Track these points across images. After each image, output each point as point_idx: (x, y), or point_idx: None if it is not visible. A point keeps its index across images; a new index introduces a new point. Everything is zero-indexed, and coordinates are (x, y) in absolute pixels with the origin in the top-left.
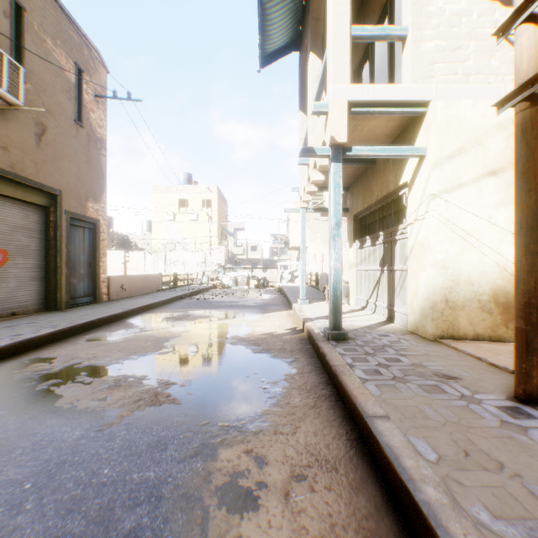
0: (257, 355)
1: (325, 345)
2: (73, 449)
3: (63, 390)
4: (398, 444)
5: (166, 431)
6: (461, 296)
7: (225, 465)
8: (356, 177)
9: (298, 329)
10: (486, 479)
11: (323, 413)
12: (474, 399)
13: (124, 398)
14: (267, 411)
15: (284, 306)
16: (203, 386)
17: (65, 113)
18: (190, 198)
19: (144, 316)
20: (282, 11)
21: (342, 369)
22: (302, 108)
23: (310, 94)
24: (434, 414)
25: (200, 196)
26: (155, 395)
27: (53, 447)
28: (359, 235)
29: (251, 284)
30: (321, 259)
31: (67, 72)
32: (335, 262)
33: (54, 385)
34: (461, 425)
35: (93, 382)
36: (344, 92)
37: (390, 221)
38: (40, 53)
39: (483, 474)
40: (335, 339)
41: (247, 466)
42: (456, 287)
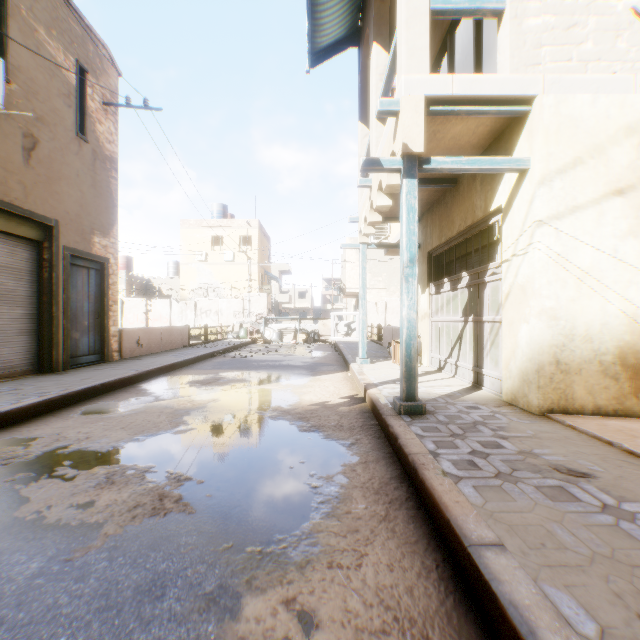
0: (305, 434)
1: (396, 423)
2: (20, 596)
3: (32, 489)
4: (529, 600)
5: (167, 562)
6: (576, 356)
7: (252, 629)
8: (431, 204)
9: (357, 397)
10: None
11: (399, 529)
12: (623, 512)
13: (116, 502)
14: (318, 526)
15: (339, 366)
16: (229, 483)
17: (64, 124)
18: (225, 235)
19: (162, 379)
20: None
21: (423, 460)
22: (362, 118)
23: (373, 96)
24: (571, 540)
25: (237, 232)
26: (161, 498)
27: None
28: (434, 278)
29: (299, 338)
30: (384, 308)
31: (66, 72)
32: (409, 311)
33: (22, 481)
34: (619, 562)
35: (77, 477)
36: (420, 84)
37: (475, 259)
38: (30, 45)
39: None
40: (409, 413)
41: (286, 632)
42: (570, 343)
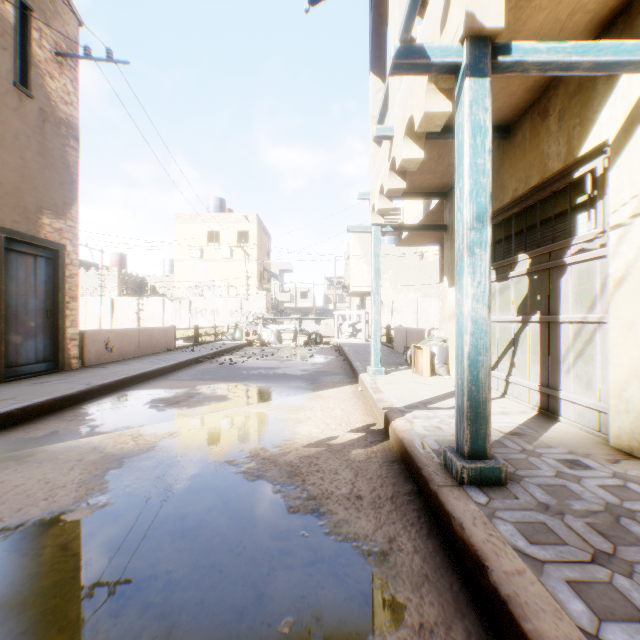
0: (296, 521)
1: (464, 509)
2: None
3: None
4: None
5: None
6: None
7: None
8: None
9: (375, 428)
10: None
11: None
12: None
13: None
14: None
15: (346, 376)
16: None
17: None
18: (222, 230)
19: (120, 396)
20: None
21: None
22: (374, 68)
23: (396, 13)
24: None
25: (235, 226)
26: None
27: None
28: None
29: (299, 340)
30: (390, 307)
31: None
32: (475, 304)
33: None
34: None
35: None
36: None
37: (534, 236)
38: None
39: None
40: (477, 481)
41: None
42: None
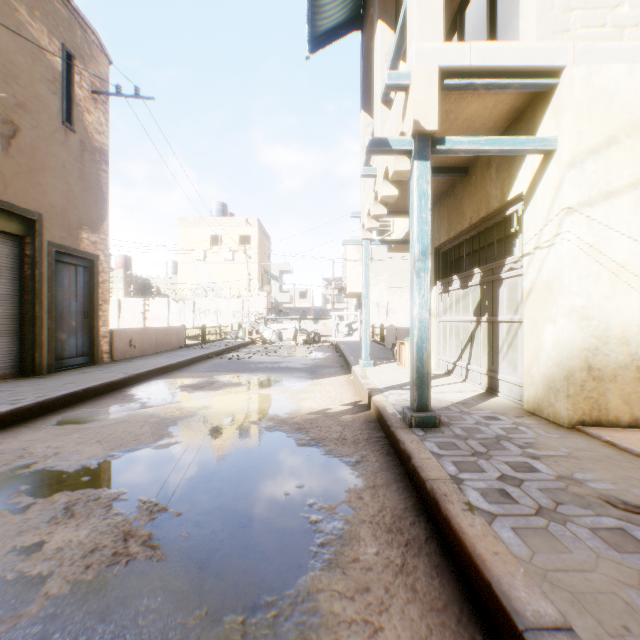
0: (303, 449)
1: (408, 437)
2: None
3: None
4: None
5: None
6: (610, 361)
7: None
8: (438, 197)
9: (361, 403)
10: None
11: (421, 586)
12: None
13: (70, 544)
14: (318, 581)
15: (341, 368)
16: (212, 515)
17: (48, 111)
18: (224, 233)
19: (153, 383)
20: None
21: (444, 488)
22: (365, 106)
23: (378, 78)
24: None
25: (237, 230)
26: (126, 538)
27: None
28: (442, 275)
29: (299, 339)
30: (385, 308)
31: (51, 56)
32: (421, 310)
33: None
34: None
35: (32, 507)
36: (434, 53)
37: (488, 254)
38: (9, 25)
39: None
40: (421, 425)
41: None
42: (604, 347)
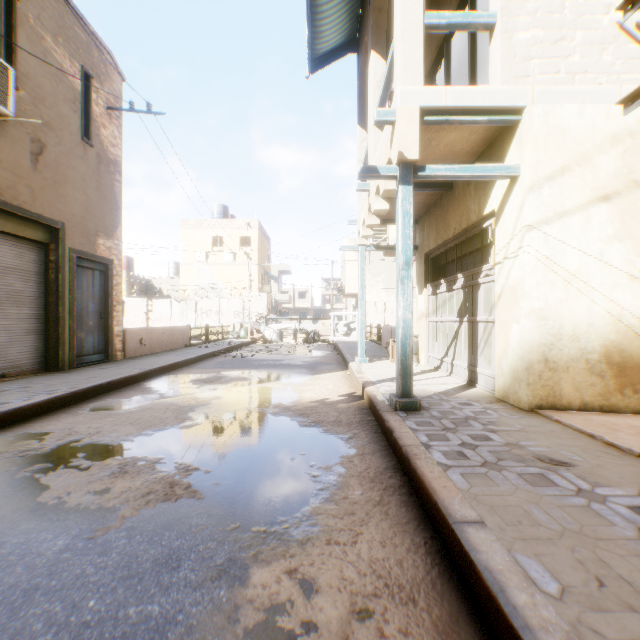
0: (305, 429)
1: (392, 418)
2: (51, 567)
3: (51, 478)
4: (502, 566)
5: (180, 540)
6: (564, 354)
7: (259, 593)
8: (428, 207)
9: (356, 394)
10: (636, 627)
11: (392, 512)
12: (596, 495)
13: (130, 489)
14: (318, 509)
15: (339, 365)
16: (235, 472)
17: (70, 128)
18: (225, 235)
19: (166, 378)
20: (337, 1)
21: (415, 451)
22: (360, 122)
23: (371, 103)
24: (545, 519)
25: (238, 232)
26: (171, 486)
27: (24, 564)
28: (431, 279)
29: (299, 338)
30: (383, 308)
31: (72, 78)
32: (404, 312)
33: (40, 471)
34: (585, 536)
35: (92, 467)
36: (415, 95)
37: (470, 261)
38: (37, 53)
39: (631, 618)
40: (404, 409)
41: (289, 596)
42: (558, 342)
